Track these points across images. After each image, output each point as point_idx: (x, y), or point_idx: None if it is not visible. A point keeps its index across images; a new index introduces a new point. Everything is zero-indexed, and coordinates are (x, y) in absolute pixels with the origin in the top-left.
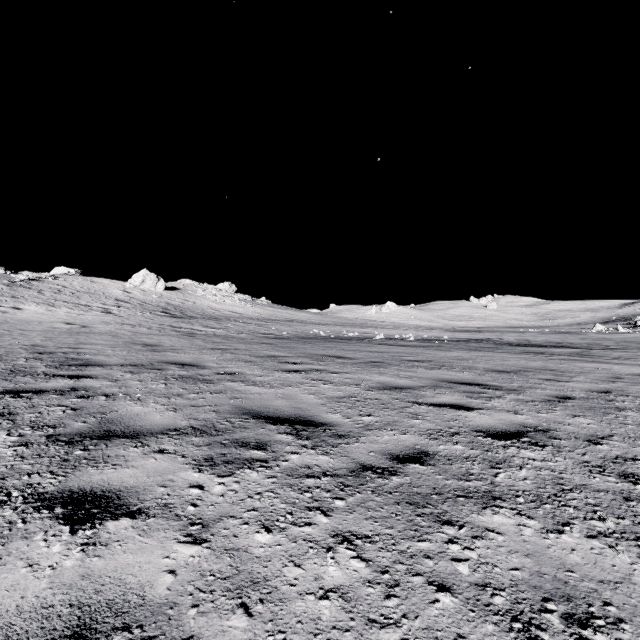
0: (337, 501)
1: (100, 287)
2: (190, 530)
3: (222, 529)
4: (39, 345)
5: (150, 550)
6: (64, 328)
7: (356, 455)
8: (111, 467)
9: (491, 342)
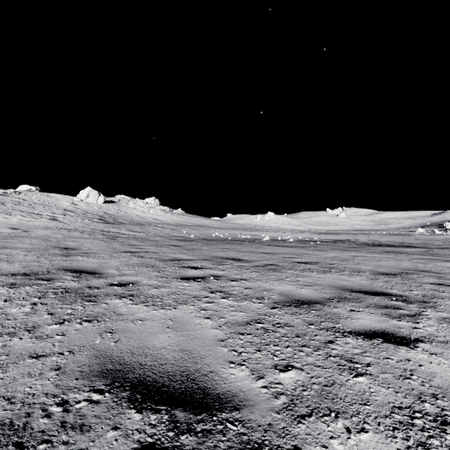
0: None
1: (53, 200)
2: None
3: None
4: None
5: None
6: (6, 232)
7: None
8: None
9: (352, 242)
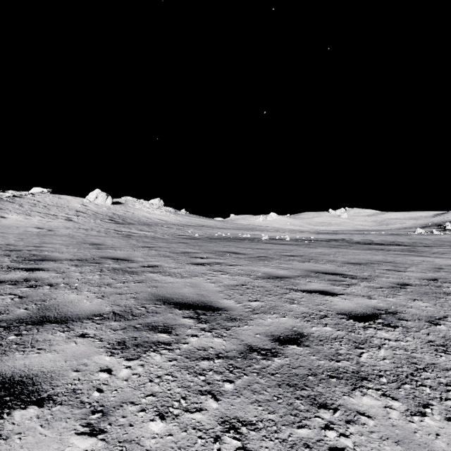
0: (226, 384)
1: (65, 202)
2: (90, 419)
3: (120, 417)
4: (12, 244)
5: (47, 444)
6: (35, 231)
7: (245, 337)
8: (36, 351)
9: (345, 241)
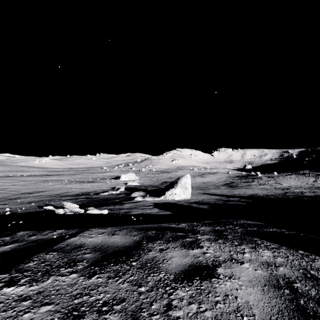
0: None
1: None
2: None
3: None
4: None
5: None
6: None
7: None
8: None
9: (44, 175)
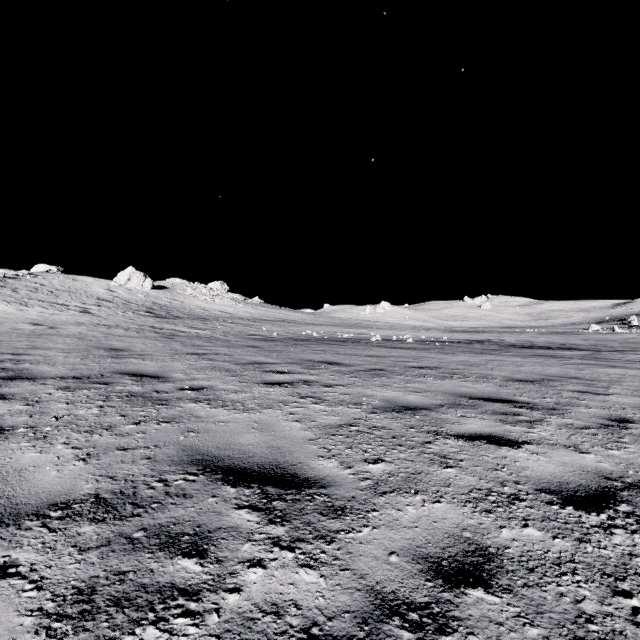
0: None
1: (82, 285)
2: None
3: None
4: None
5: None
6: (27, 329)
7: (366, 565)
8: None
9: (493, 343)
